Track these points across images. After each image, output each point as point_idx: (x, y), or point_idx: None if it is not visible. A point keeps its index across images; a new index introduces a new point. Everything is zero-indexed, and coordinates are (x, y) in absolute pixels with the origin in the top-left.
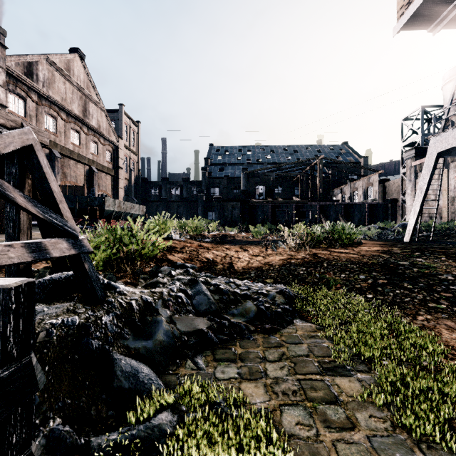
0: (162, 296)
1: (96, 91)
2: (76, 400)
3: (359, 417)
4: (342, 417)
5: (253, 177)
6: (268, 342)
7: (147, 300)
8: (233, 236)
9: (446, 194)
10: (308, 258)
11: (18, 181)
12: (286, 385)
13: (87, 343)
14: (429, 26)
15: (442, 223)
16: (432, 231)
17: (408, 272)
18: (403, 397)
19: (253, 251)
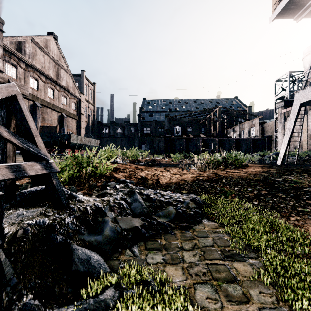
0: (109, 203)
1: (65, 61)
2: (44, 280)
3: (252, 293)
4: (239, 293)
5: (173, 121)
6: (184, 236)
7: (98, 206)
8: (159, 160)
9: (305, 132)
10: (212, 176)
11: (5, 121)
12: (197, 268)
13: (54, 237)
14: (294, 16)
15: (303, 152)
16: (297, 158)
17: (282, 186)
18: (283, 278)
19: (173, 171)
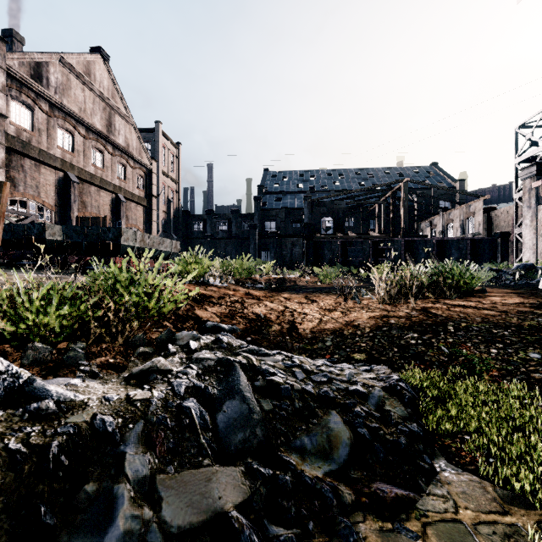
0: (147, 412)
1: (124, 101)
2: None
3: None
4: None
5: (318, 207)
6: None
7: (106, 427)
8: (294, 280)
9: None
10: (418, 317)
11: None
12: None
13: None
14: None
15: None
16: None
17: None
18: None
19: (324, 302)
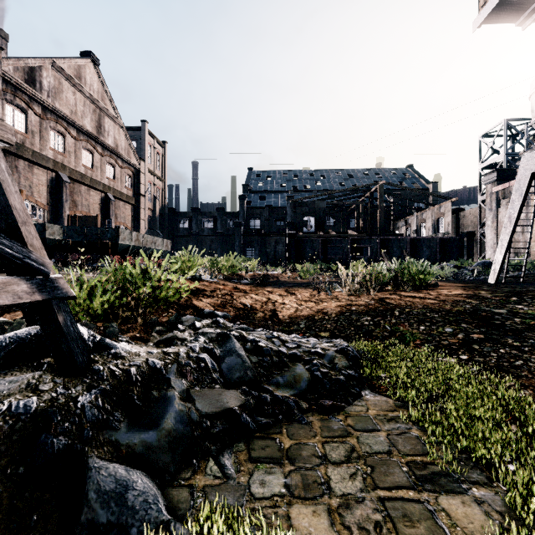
0: (178, 359)
1: (113, 103)
2: None
3: None
4: None
5: (300, 207)
6: (328, 428)
7: (156, 365)
8: (276, 276)
9: None
10: (374, 305)
11: None
12: (362, 511)
13: (45, 443)
14: (518, 18)
15: (532, 261)
16: (523, 271)
17: (509, 323)
18: None
19: (302, 295)
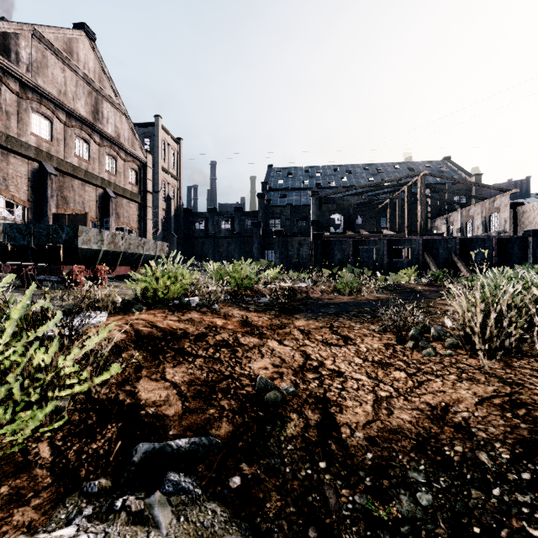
0: None
1: (113, 87)
2: None
3: None
4: None
5: (326, 203)
6: None
7: None
8: (305, 291)
9: None
10: None
11: None
12: None
13: None
14: None
15: None
16: None
17: None
18: None
19: (366, 344)
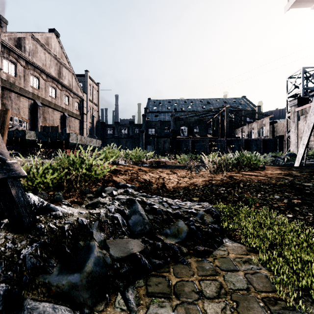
0: (99, 218)
1: (67, 60)
2: None
3: None
4: None
5: (178, 121)
6: (202, 268)
7: (83, 222)
8: (164, 162)
9: None
10: (226, 180)
11: None
12: None
13: None
14: (313, 4)
15: None
16: None
17: None
18: None
19: (180, 173)
